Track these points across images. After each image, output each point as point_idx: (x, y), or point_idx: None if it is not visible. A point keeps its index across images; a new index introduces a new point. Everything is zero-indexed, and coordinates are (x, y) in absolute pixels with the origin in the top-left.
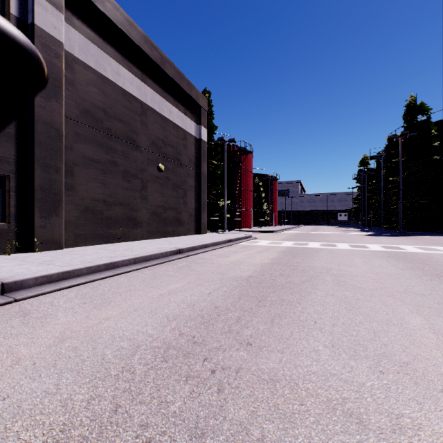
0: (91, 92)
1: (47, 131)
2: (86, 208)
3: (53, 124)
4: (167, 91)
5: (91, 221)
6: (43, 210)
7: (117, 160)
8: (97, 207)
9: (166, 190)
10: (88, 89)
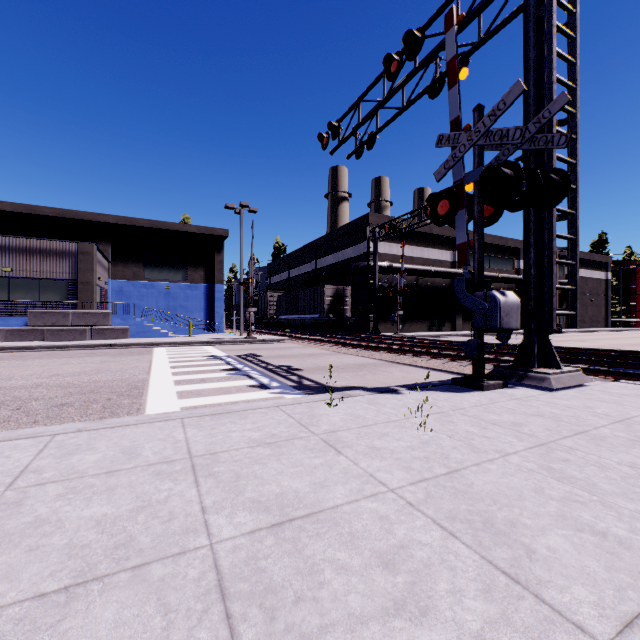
0: None
1: None
2: None
3: None
4: (593, 266)
5: None
6: None
7: (580, 301)
8: None
9: (593, 308)
10: None
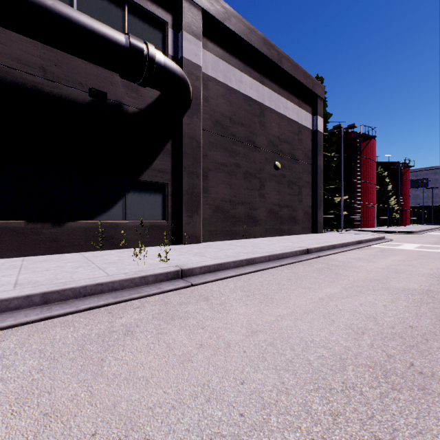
0: (220, 104)
1: (191, 143)
2: (216, 207)
3: (195, 137)
4: (283, 86)
5: (220, 219)
6: (188, 210)
7: (239, 163)
8: (225, 206)
9: (281, 188)
10: (218, 102)
